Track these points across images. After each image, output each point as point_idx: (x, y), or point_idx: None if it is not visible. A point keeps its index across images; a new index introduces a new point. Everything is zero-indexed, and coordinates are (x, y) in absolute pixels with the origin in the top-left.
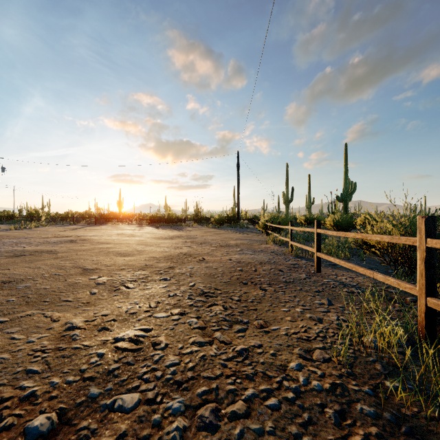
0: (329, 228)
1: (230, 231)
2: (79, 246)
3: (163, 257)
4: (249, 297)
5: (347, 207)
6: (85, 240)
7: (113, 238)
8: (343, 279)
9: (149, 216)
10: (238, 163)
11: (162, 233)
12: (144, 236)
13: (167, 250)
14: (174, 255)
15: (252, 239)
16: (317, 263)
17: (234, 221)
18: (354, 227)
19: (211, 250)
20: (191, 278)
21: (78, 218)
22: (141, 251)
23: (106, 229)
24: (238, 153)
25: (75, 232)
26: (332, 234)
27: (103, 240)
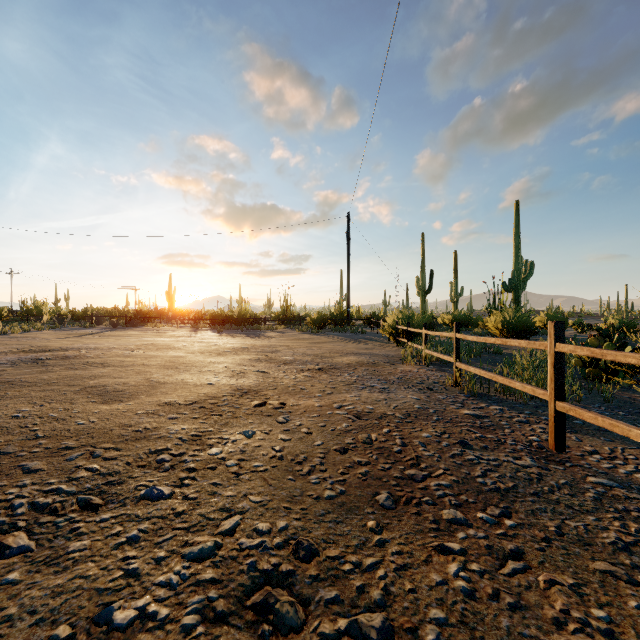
0: (495, 333)
1: (336, 338)
2: (37, 373)
3: (195, 402)
4: (420, 605)
5: (519, 300)
6: (66, 359)
7: (125, 354)
8: (635, 474)
9: (210, 315)
10: (348, 231)
11: (222, 342)
12: (186, 348)
13: (213, 381)
14: (221, 395)
15: (375, 353)
16: (556, 428)
17: (342, 322)
18: (535, 332)
19: (301, 380)
20: (237, 481)
21: (100, 317)
22: (156, 384)
23: (135, 336)
24: (348, 216)
25: (78, 340)
26: (638, 361)
27: (100, 359)
